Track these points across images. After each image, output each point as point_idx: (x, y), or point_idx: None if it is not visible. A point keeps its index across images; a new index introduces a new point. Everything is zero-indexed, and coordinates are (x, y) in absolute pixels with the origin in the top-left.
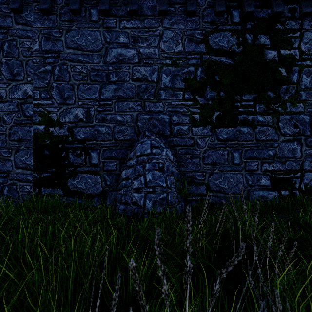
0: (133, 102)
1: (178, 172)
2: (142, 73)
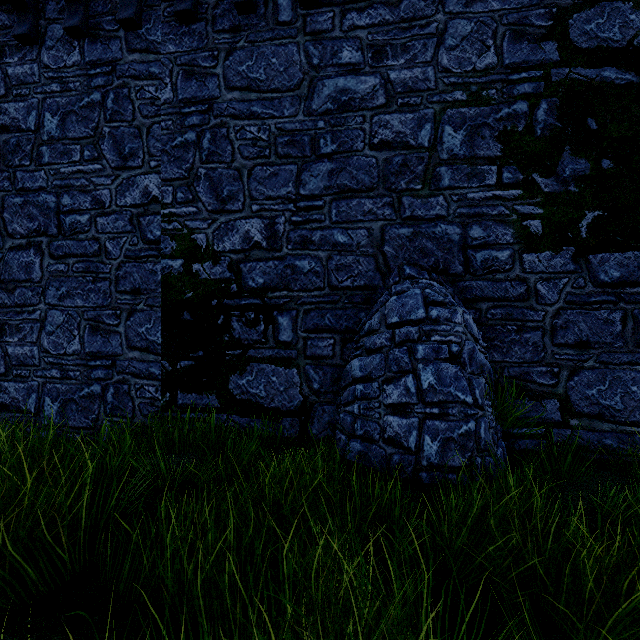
0: (374, 199)
1: (489, 365)
2: (393, 130)
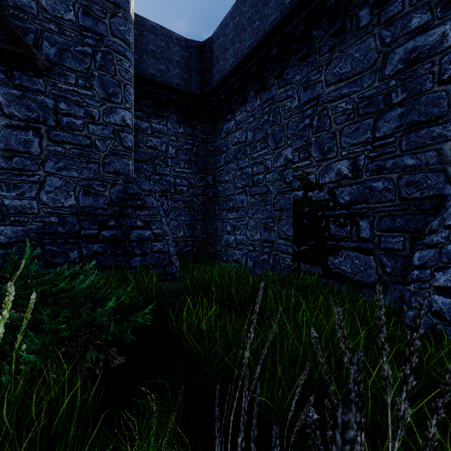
0: (443, 125)
1: None
2: None
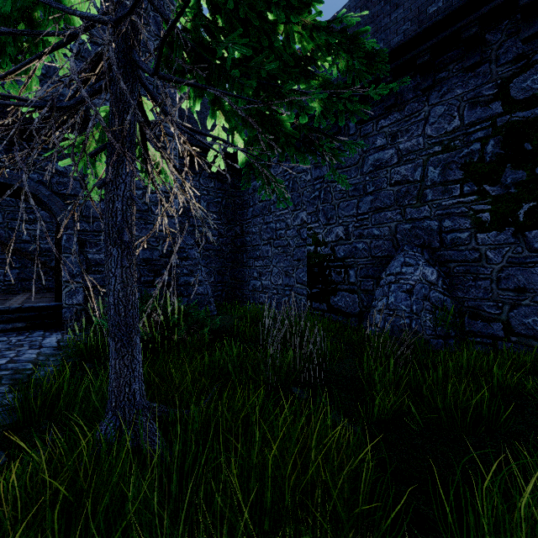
0: (391, 211)
1: (446, 298)
2: (401, 175)
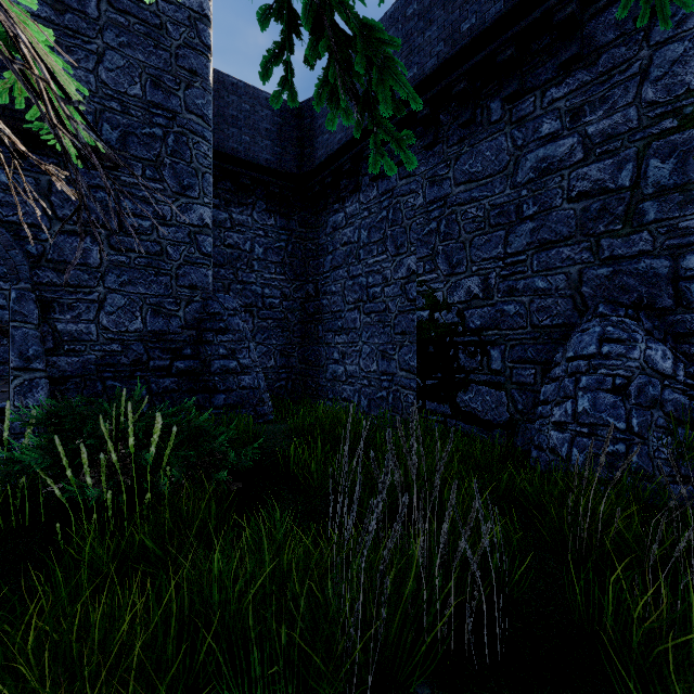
0: (571, 246)
1: None
2: (591, 180)
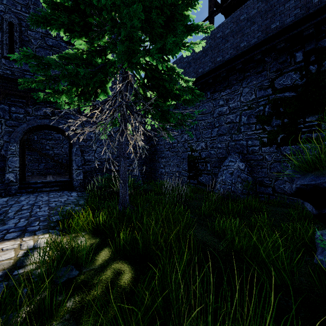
0: (226, 136)
1: (248, 176)
2: (230, 119)
